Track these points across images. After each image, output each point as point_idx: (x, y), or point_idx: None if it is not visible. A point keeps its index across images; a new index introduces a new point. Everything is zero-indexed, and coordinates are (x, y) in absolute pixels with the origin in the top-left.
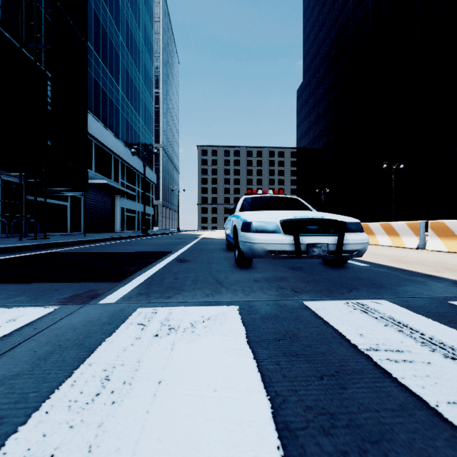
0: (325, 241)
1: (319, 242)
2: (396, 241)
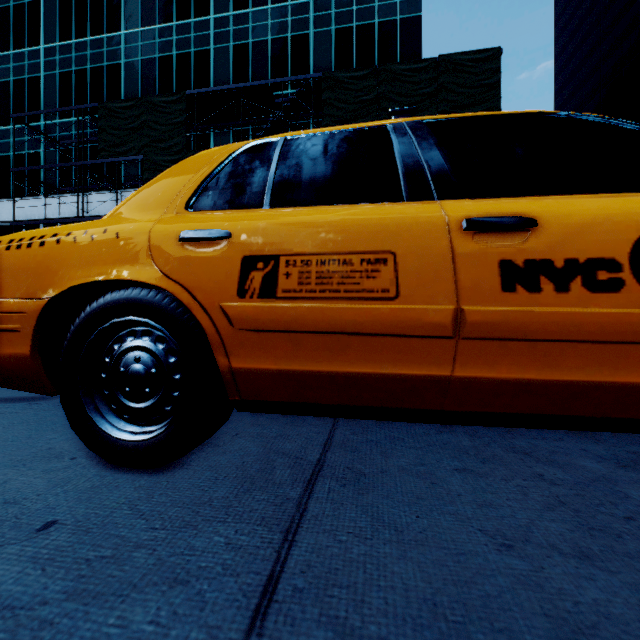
0: None
1: None
2: None
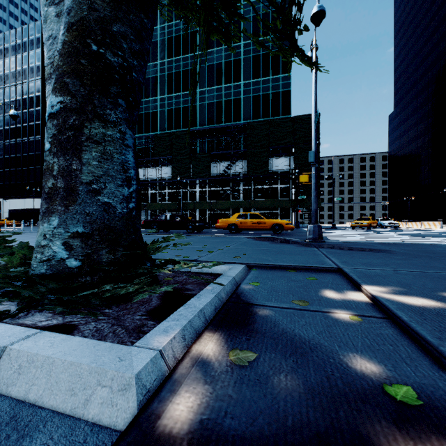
0: (393, 225)
1: (392, 225)
2: (417, 226)
